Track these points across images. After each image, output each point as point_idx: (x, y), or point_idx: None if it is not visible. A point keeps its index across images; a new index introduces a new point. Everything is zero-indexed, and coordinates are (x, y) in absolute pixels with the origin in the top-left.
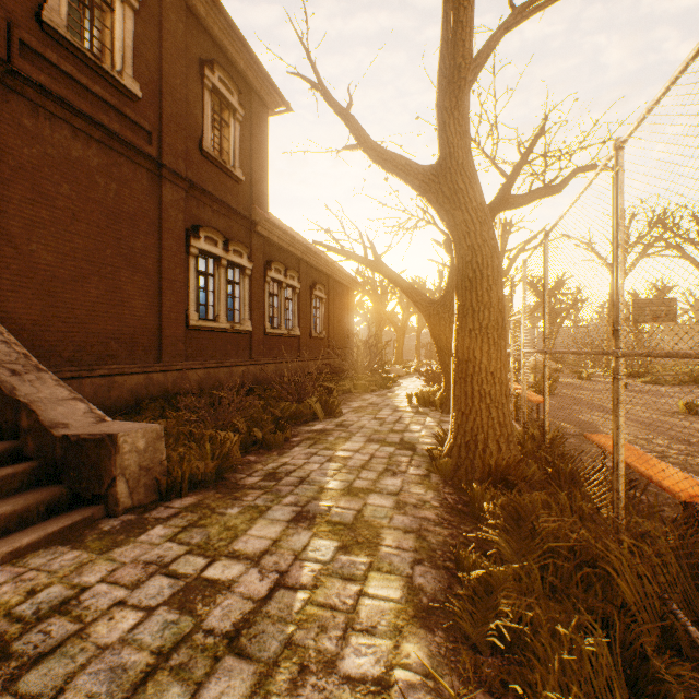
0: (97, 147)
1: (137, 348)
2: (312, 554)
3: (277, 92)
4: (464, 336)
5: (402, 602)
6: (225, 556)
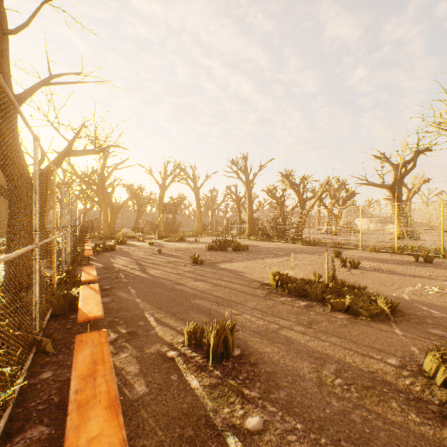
0: None
1: None
2: None
3: None
4: (12, 228)
5: None
6: None
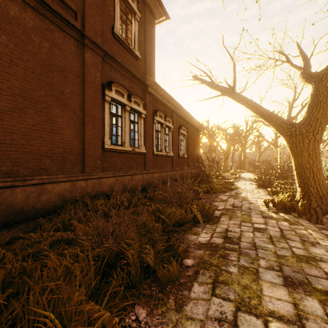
0: (32, 13)
1: (65, 163)
2: None
3: (161, 4)
4: None
5: None
6: None
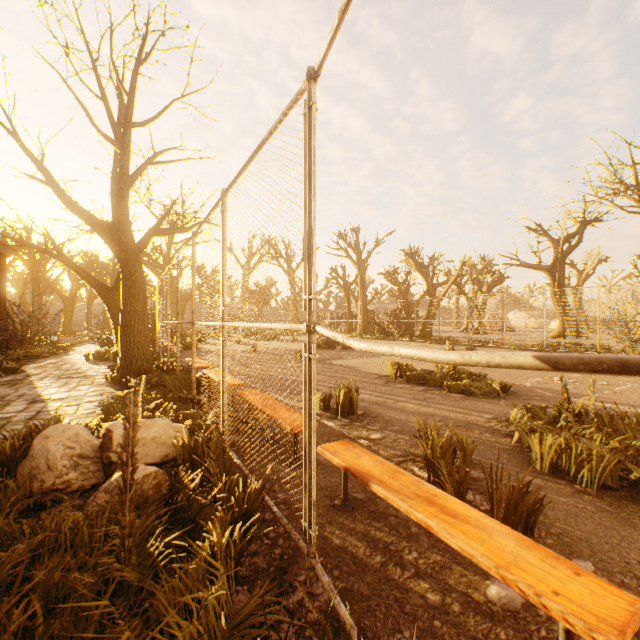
0: None
1: None
2: (51, 406)
3: None
4: (127, 314)
5: (98, 405)
6: (1, 414)
